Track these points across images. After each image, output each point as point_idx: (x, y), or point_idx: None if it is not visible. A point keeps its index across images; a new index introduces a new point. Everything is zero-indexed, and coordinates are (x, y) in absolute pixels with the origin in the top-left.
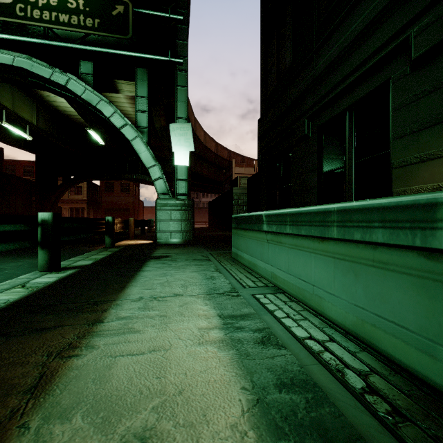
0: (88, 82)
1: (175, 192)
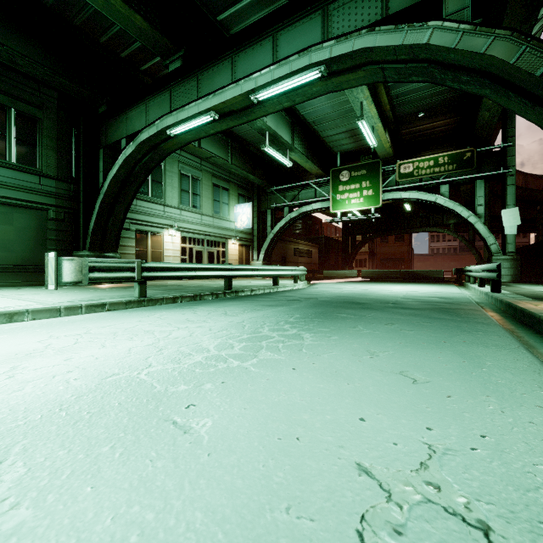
0: (445, 195)
1: (505, 251)
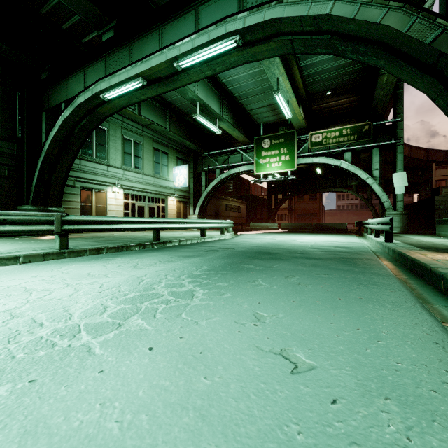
0: (348, 161)
1: (395, 207)
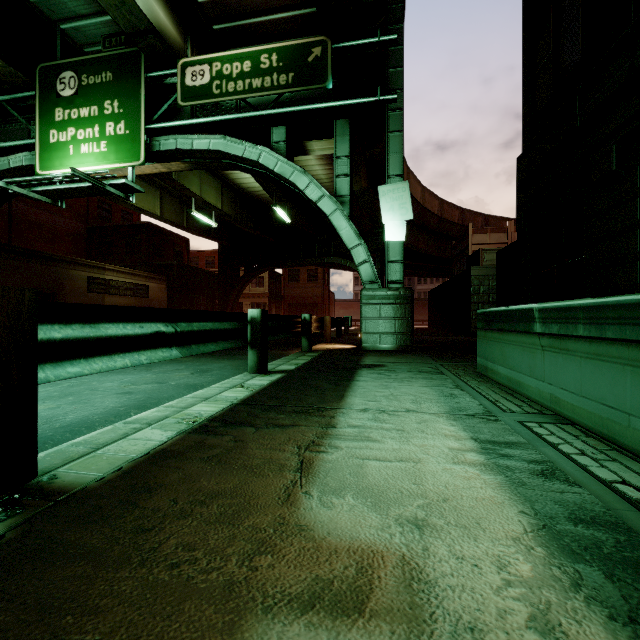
0: (280, 151)
1: (386, 280)
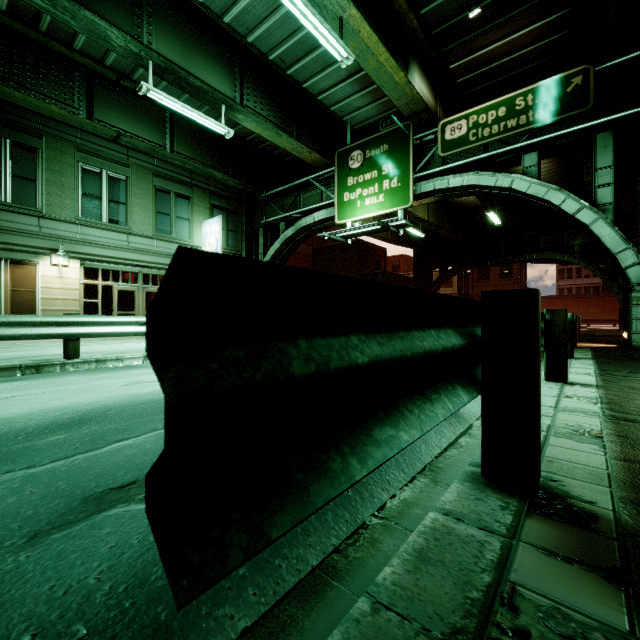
0: (531, 174)
1: None
